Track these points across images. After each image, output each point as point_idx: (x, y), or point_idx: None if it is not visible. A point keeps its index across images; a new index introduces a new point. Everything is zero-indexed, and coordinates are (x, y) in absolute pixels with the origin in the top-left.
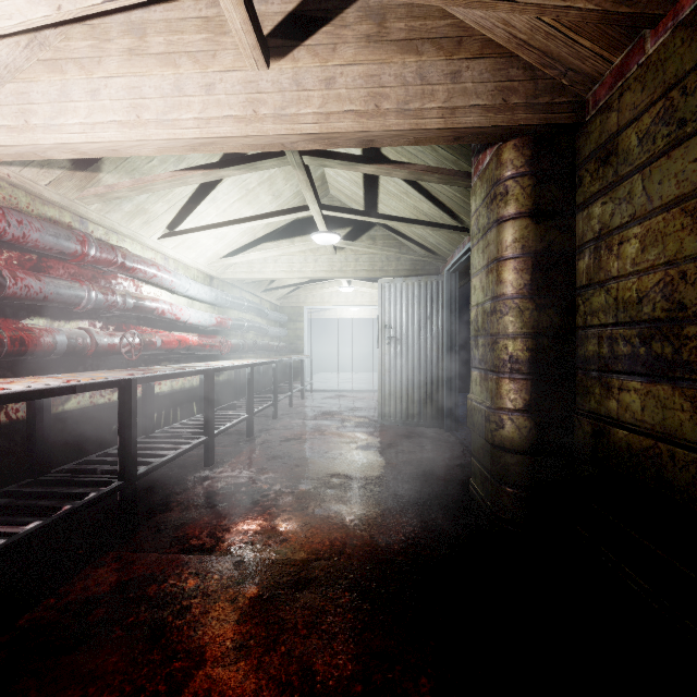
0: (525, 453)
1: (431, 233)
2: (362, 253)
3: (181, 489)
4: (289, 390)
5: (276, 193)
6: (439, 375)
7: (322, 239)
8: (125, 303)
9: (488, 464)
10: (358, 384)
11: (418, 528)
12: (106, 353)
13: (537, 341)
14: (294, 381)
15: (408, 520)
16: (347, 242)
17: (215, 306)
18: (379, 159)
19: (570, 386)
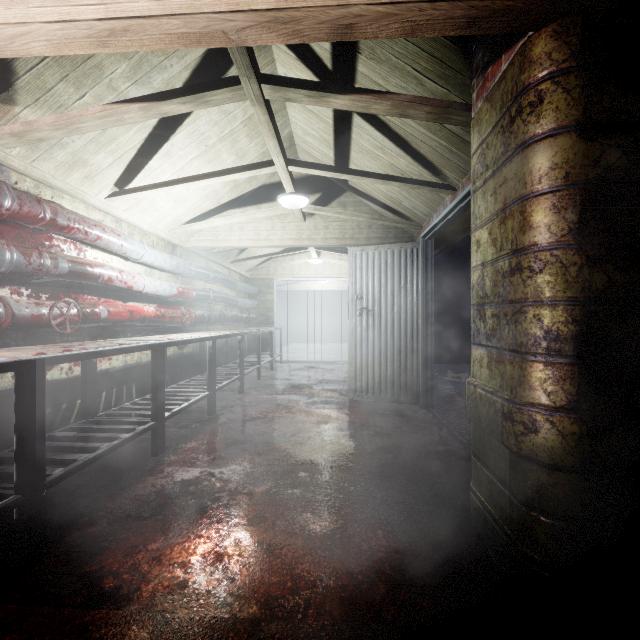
0: (572, 471)
1: (407, 196)
2: (331, 220)
3: (116, 489)
4: (257, 362)
5: (239, 152)
6: (414, 348)
7: (289, 201)
8: (57, 267)
9: (505, 475)
10: (327, 355)
11: (409, 555)
12: (30, 325)
13: (588, 309)
14: (264, 352)
15: (394, 539)
16: (317, 207)
17: (177, 276)
18: (355, 88)
19: (636, 374)
